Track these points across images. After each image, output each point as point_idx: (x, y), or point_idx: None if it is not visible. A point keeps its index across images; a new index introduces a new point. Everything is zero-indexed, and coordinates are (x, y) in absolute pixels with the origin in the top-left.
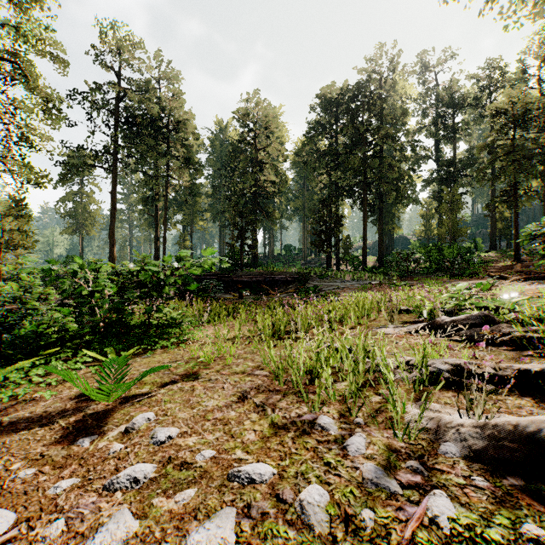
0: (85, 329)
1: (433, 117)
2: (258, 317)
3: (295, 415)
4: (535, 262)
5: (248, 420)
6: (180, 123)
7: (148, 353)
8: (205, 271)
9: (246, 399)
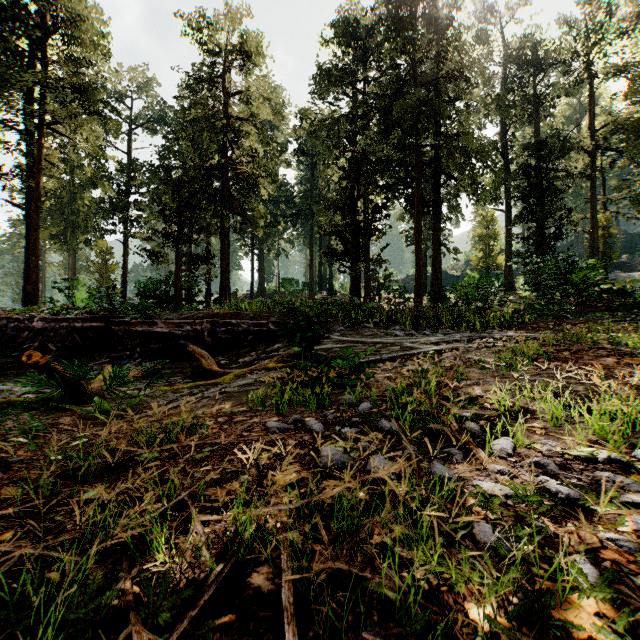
0: None
1: (503, 86)
2: None
3: None
4: None
5: None
6: (67, 21)
7: None
8: (78, 309)
9: None
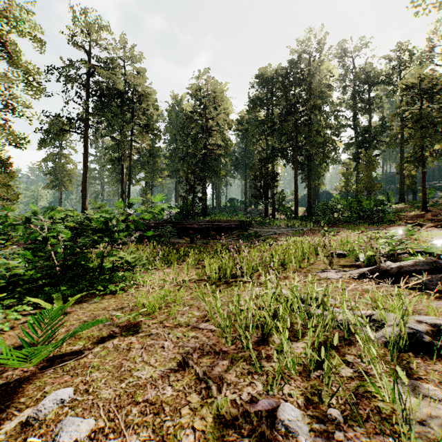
0: (38, 273)
1: (352, 92)
2: (205, 261)
3: (248, 397)
4: (440, 212)
5: (186, 406)
6: (141, 96)
7: (95, 299)
8: (162, 219)
9: (187, 367)
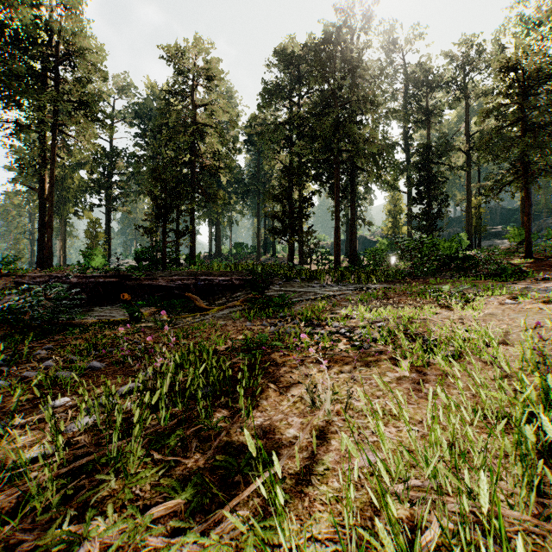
0: None
1: (405, 98)
2: None
3: None
4: None
5: None
6: (74, 51)
7: None
8: (99, 269)
9: None
